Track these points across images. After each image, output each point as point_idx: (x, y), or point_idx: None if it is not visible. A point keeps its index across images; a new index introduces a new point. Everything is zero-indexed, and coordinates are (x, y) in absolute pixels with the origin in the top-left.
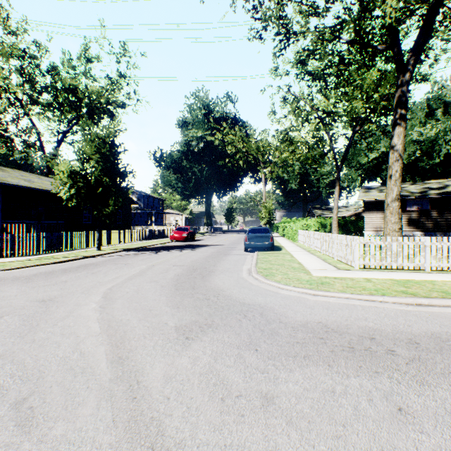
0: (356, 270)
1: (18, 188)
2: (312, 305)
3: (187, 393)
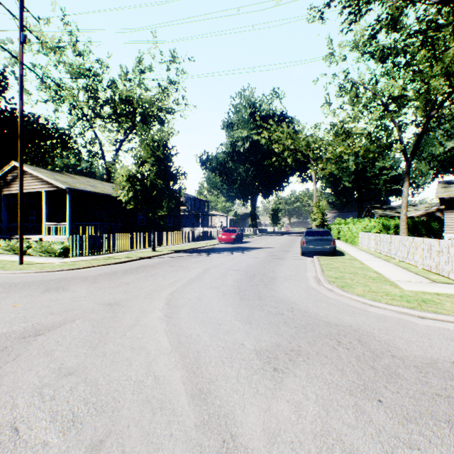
0: None
1: (85, 193)
2: (426, 333)
3: None
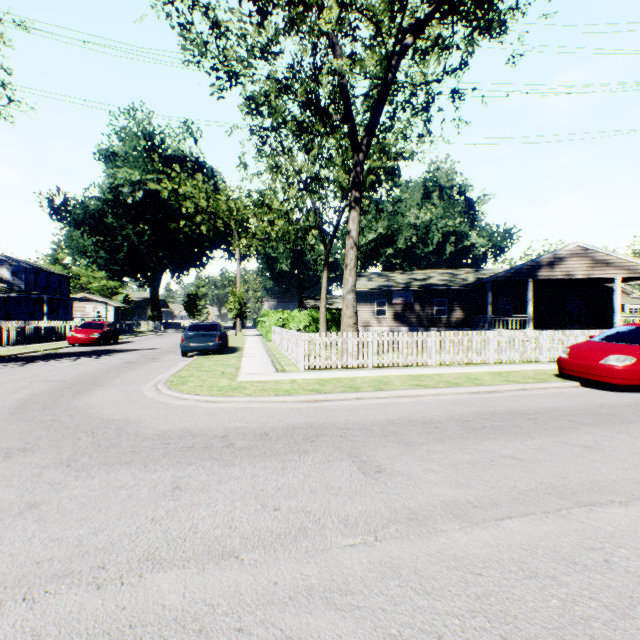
0: (295, 372)
1: None
2: (198, 413)
3: None
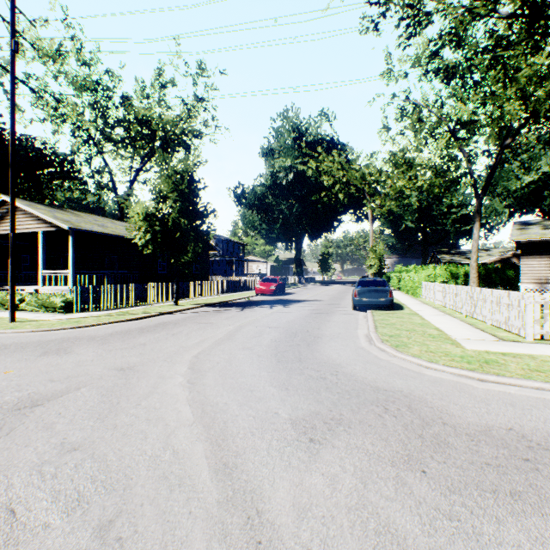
0: (531, 343)
1: (92, 234)
2: (484, 397)
3: (337, 545)
